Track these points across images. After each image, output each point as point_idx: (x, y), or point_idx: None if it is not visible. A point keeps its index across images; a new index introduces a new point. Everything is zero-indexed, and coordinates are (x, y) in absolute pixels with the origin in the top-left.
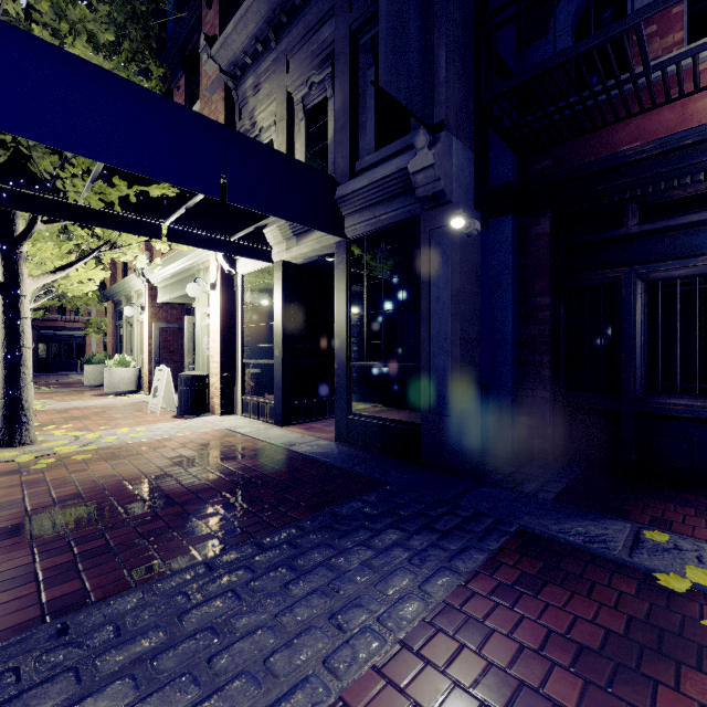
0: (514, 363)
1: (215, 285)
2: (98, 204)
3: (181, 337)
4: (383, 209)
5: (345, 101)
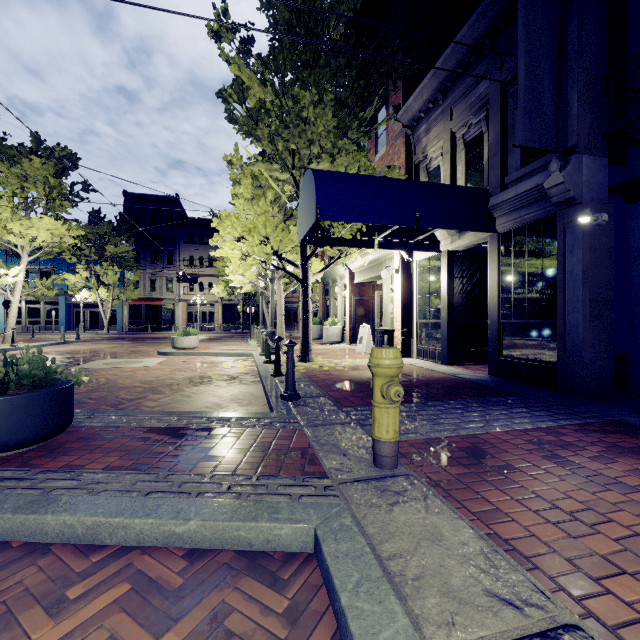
0: None
1: (398, 270)
2: (349, 236)
3: (368, 306)
4: (526, 211)
5: (496, 136)
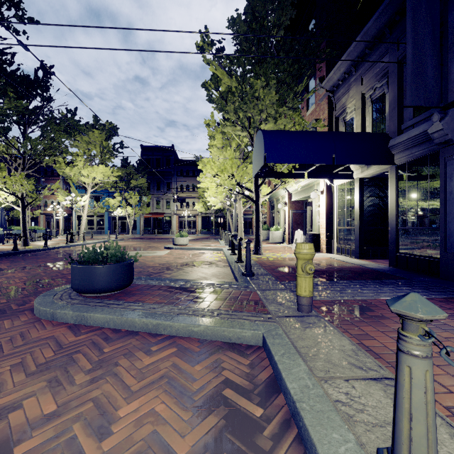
0: None
1: (323, 192)
2: (286, 171)
3: (302, 217)
4: (416, 149)
5: (394, 96)
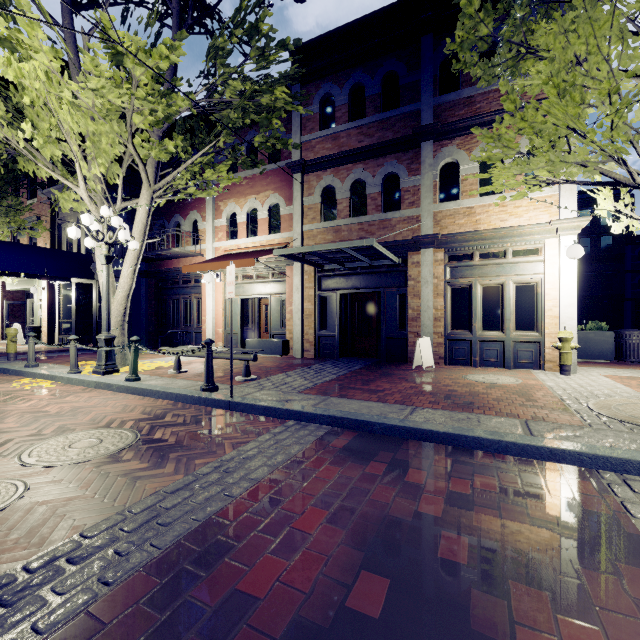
0: (147, 320)
1: (45, 288)
2: None
3: (23, 309)
4: None
5: None
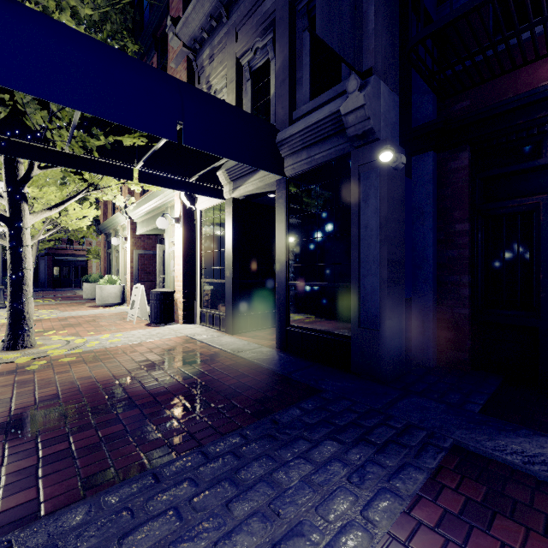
0: (434, 283)
1: (179, 219)
2: (80, 151)
3: (155, 261)
4: (317, 149)
5: (284, 60)
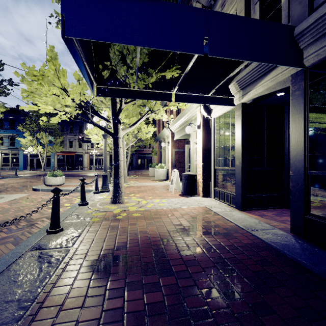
0: None
1: (200, 126)
2: (142, 86)
3: (184, 155)
4: None
5: None
